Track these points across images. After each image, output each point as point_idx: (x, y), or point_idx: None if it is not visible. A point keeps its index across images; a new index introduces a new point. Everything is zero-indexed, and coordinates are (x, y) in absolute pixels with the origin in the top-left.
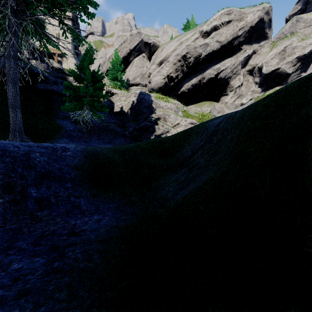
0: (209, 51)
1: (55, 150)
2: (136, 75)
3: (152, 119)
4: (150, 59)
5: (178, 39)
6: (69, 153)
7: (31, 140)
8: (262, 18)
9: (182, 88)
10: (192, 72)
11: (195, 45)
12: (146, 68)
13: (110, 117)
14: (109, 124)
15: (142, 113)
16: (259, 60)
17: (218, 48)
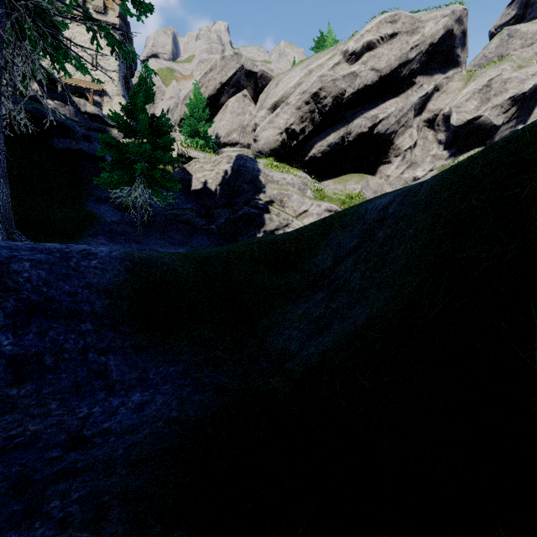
0: (359, 86)
1: (67, 257)
2: (232, 127)
3: (260, 202)
4: (257, 101)
5: (304, 65)
6: (96, 263)
7: (38, 239)
8: (450, 30)
9: (312, 151)
10: (329, 123)
11: (334, 75)
12: (249, 116)
13: (185, 199)
14: (182, 212)
15: (241, 193)
16: (445, 102)
17: (374, 80)
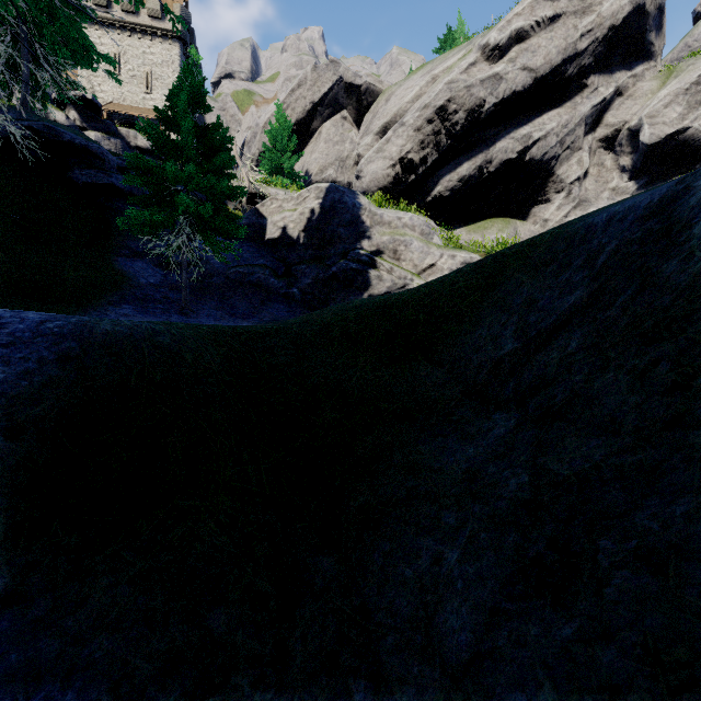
0: (505, 93)
1: None
2: (327, 161)
3: (363, 253)
4: (360, 124)
5: (426, 70)
6: None
7: (29, 308)
8: (641, 5)
9: (436, 189)
10: (461, 149)
11: (468, 79)
12: (350, 145)
13: (256, 252)
14: (251, 269)
15: (335, 241)
16: (632, 111)
17: (526, 84)
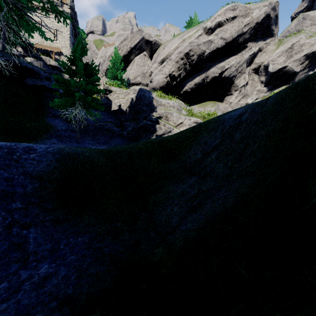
0: (213, 48)
1: (12, 152)
2: (137, 74)
3: (153, 117)
4: (152, 58)
5: (180, 36)
6: (34, 156)
7: (13, 140)
8: (268, 14)
9: (185, 88)
10: (195, 71)
11: (198, 42)
12: (147, 67)
13: (107, 116)
14: (105, 123)
15: (141, 112)
16: (265, 58)
17: (222, 45)
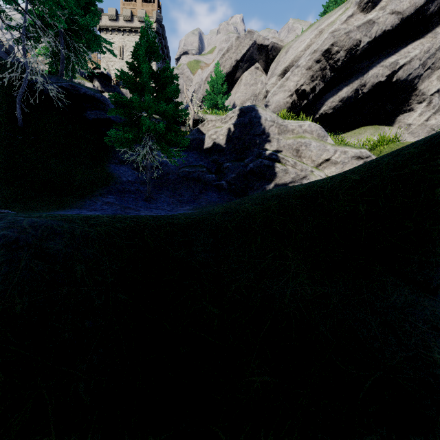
0: (377, 33)
1: None
2: (246, 97)
3: (273, 153)
4: (268, 71)
5: (314, 27)
6: None
7: (49, 199)
8: None
9: (322, 108)
10: (341, 78)
11: (347, 27)
12: (261, 85)
13: (198, 157)
14: (193, 169)
15: (252, 146)
16: None
17: (394, 24)
